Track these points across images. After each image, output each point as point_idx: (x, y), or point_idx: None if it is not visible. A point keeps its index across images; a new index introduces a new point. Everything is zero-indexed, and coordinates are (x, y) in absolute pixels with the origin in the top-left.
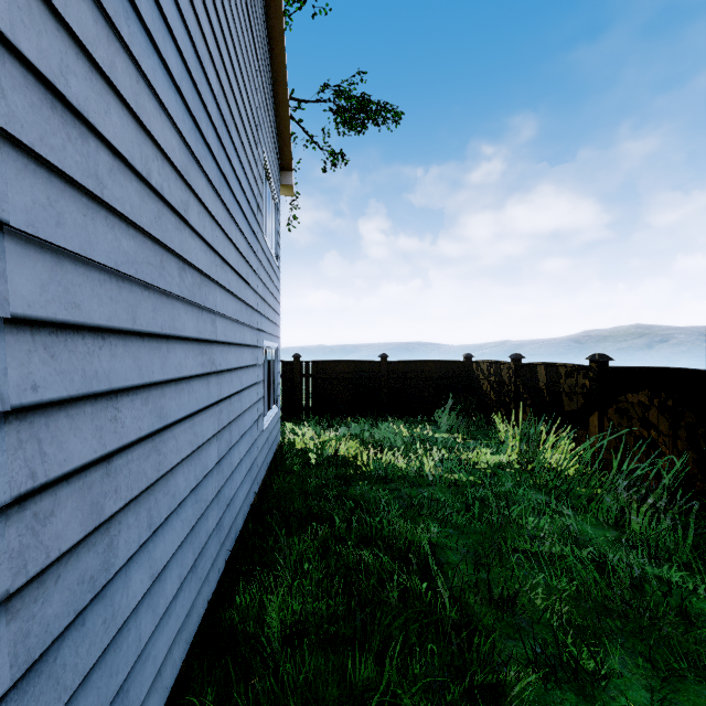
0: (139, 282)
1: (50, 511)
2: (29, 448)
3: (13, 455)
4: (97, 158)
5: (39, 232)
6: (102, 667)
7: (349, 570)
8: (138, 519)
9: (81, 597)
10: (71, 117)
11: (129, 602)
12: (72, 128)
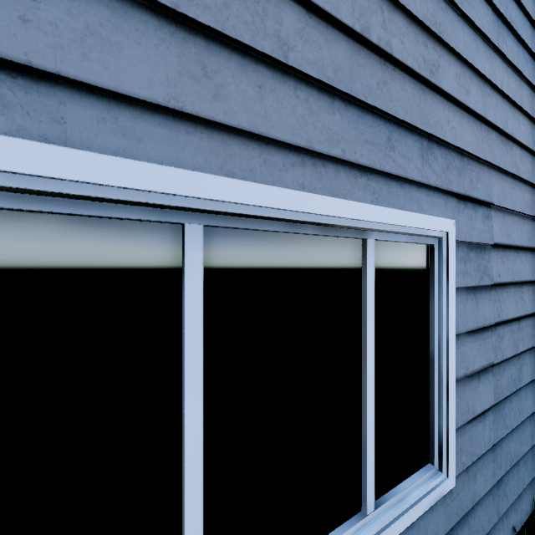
0: (530, 218)
1: (501, 335)
2: (497, 303)
3: (493, 304)
4: (515, 155)
5: (500, 204)
6: (516, 433)
7: None
8: (530, 362)
9: (511, 386)
10: (506, 141)
11: (527, 409)
12: (507, 146)
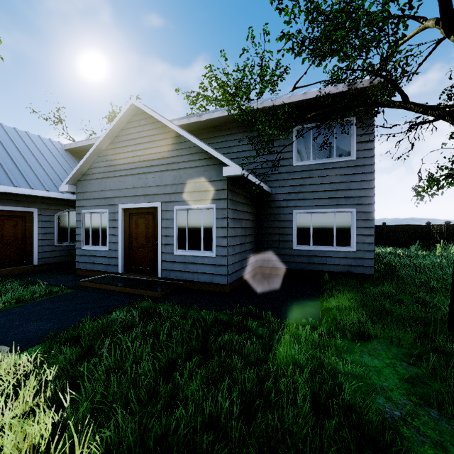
0: None
1: None
2: None
3: None
4: None
5: None
6: None
7: (379, 258)
8: None
9: None
10: None
11: None
12: None
